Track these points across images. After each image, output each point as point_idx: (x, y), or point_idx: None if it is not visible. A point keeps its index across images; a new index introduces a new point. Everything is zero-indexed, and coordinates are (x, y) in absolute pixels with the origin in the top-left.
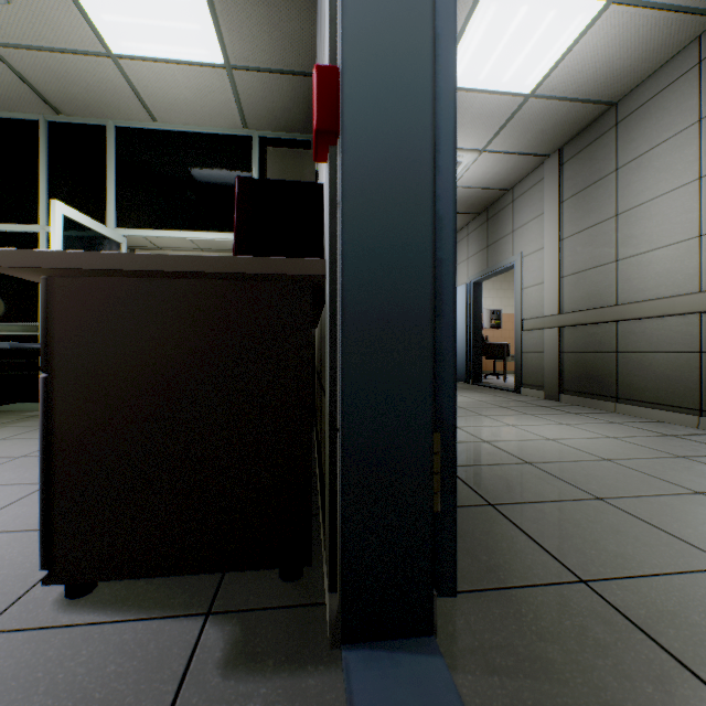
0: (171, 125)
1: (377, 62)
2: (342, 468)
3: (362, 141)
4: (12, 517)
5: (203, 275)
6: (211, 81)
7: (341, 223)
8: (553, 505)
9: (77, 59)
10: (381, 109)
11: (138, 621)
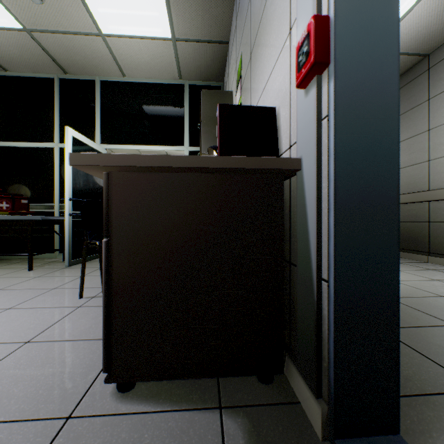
0: (134, 78)
1: (359, 11)
2: (334, 309)
3: (348, 69)
4: (63, 330)
5: (214, 170)
6: (162, 49)
7: (333, 130)
8: (424, 330)
9: (80, 38)
10: (361, 46)
11: (174, 412)
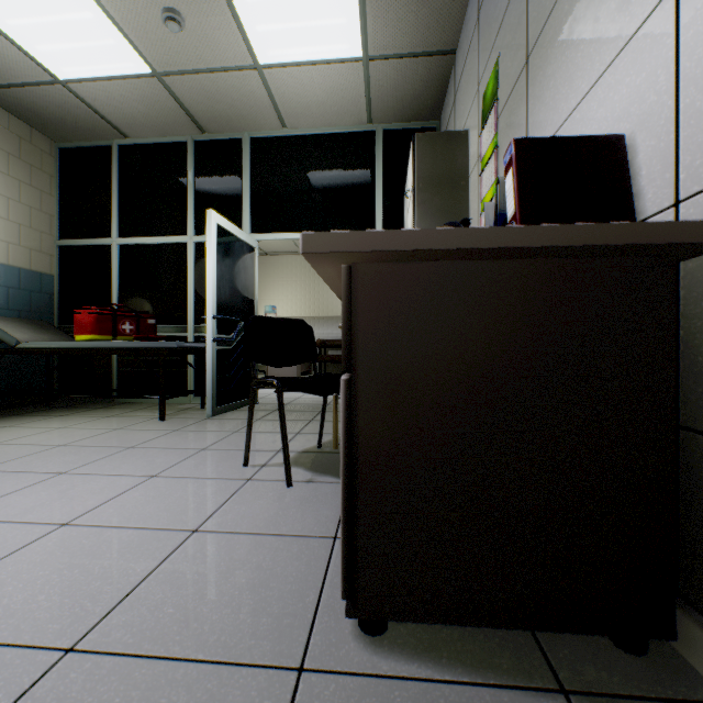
0: (299, 130)
1: None
2: None
3: None
4: (238, 517)
5: (546, 251)
6: (345, 77)
7: None
8: None
9: (227, 76)
10: None
11: (477, 687)
